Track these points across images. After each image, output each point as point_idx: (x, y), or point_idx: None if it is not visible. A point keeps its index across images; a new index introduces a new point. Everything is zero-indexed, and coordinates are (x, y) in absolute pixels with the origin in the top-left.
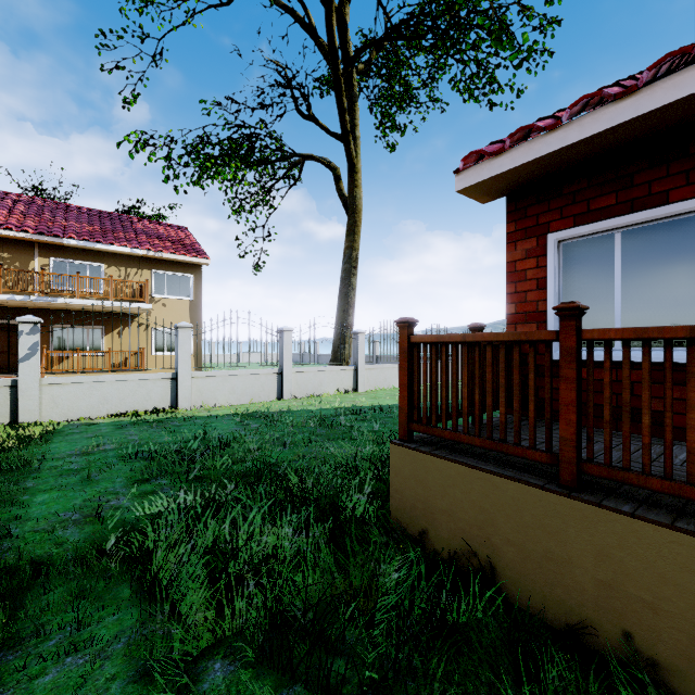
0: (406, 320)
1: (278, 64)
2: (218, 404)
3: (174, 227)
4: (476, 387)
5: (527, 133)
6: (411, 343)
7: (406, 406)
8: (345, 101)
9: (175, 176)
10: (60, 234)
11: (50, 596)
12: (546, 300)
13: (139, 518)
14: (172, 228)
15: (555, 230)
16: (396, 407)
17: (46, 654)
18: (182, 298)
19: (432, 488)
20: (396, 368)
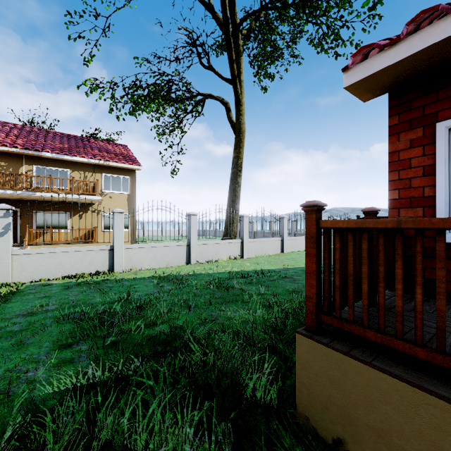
0: (315, 204)
1: (187, 30)
2: (143, 268)
3: (118, 145)
4: (417, 284)
5: (417, 26)
6: (318, 228)
7: (314, 295)
8: (234, 55)
9: (117, 108)
10: (39, 149)
11: None
12: (434, 185)
13: (46, 397)
14: (116, 146)
15: (444, 119)
16: (274, 272)
17: None
18: (123, 192)
19: (353, 395)
20: (270, 241)
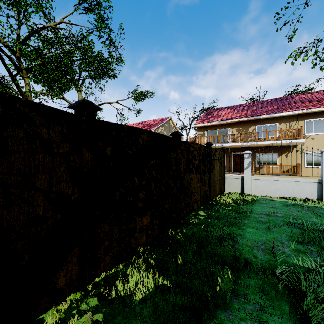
0: None
1: None
2: None
3: (319, 92)
4: None
5: None
6: None
7: None
8: None
9: (320, 61)
10: (259, 114)
11: (250, 281)
12: None
13: (295, 265)
14: (318, 93)
15: None
16: None
17: (246, 311)
18: None
19: None
20: None
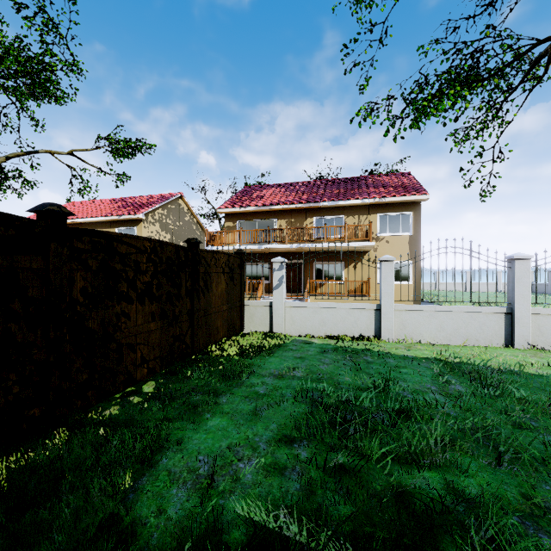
0: None
1: None
2: (423, 340)
3: (398, 175)
4: None
5: None
6: None
7: None
8: None
9: (393, 127)
10: (318, 200)
11: None
12: None
13: (234, 520)
14: (396, 176)
15: None
16: None
17: None
18: (402, 234)
19: None
20: None
